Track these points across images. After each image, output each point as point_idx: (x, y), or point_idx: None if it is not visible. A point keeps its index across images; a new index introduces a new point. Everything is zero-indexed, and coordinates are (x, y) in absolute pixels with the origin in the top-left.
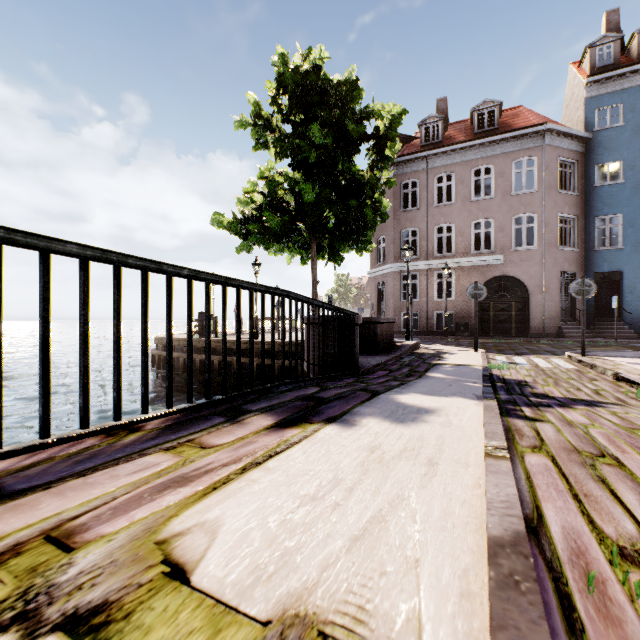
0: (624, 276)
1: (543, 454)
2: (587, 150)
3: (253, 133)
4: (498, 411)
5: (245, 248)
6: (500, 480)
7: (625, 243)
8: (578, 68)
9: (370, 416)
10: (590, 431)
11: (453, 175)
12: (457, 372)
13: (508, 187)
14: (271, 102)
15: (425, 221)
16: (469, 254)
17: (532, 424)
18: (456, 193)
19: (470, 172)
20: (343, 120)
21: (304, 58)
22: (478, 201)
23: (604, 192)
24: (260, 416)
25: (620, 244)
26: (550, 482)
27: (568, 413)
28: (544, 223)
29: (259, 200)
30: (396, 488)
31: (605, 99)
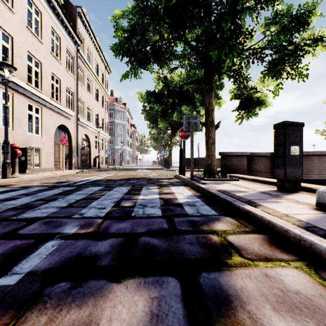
0: None
1: None
2: None
3: None
4: None
5: None
6: None
7: None
8: None
9: None
10: None
11: None
12: None
13: None
14: None
15: None
16: None
17: None
18: None
19: None
20: None
21: None
22: None
23: None
24: None
25: None
26: None
27: None
28: None
29: None
30: None
31: None
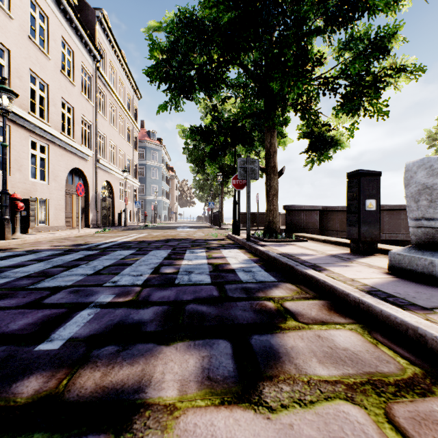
0: None
1: None
2: None
3: (427, 142)
4: None
5: None
6: None
7: None
8: None
9: None
10: None
11: None
12: None
13: None
14: (435, 132)
15: None
16: None
17: None
18: None
19: None
20: None
21: None
22: None
23: None
24: None
25: None
26: None
27: None
28: None
29: None
30: None
31: None
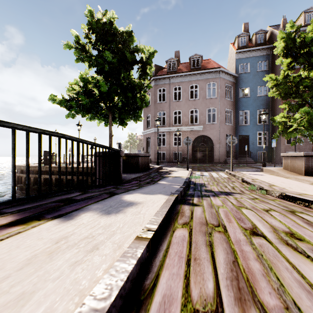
0: (250, 137)
1: (187, 228)
2: (236, 81)
3: (75, 52)
4: (172, 202)
5: (71, 115)
6: (125, 263)
7: (250, 123)
8: (233, 45)
9: (91, 211)
10: (219, 210)
11: (181, 87)
12: (173, 180)
13: (205, 95)
14: (85, 36)
15: (169, 108)
16: (188, 125)
17: (192, 208)
18: (183, 96)
19: (189, 86)
20: (124, 51)
21: (103, 15)
22: (192, 100)
23: (243, 100)
24: (5, 217)
25: (248, 123)
26: (179, 250)
27: (215, 200)
28: (219, 112)
29: (77, 89)
30: (31, 284)
31: (243, 60)
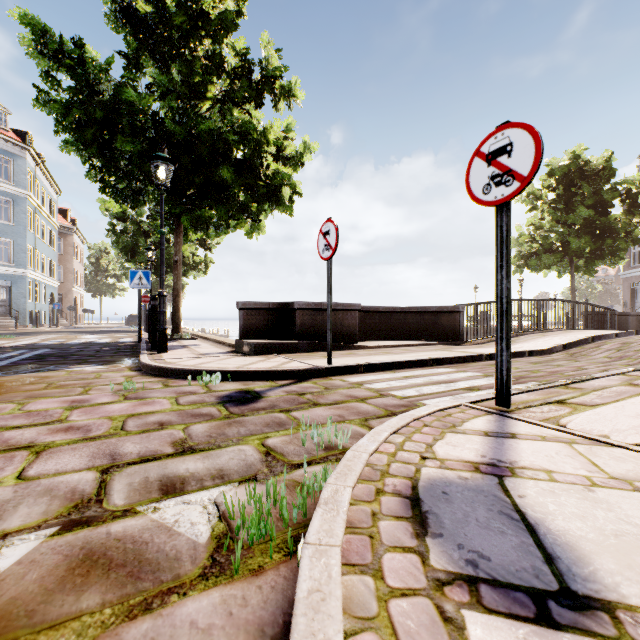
0: None
1: None
2: None
3: (526, 202)
4: None
5: (518, 271)
6: None
7: None
8: None
9: None
10: None
11: None
12: None
13: None
14: (542, 186)
15: None
16: None
17: None
18: None
19: None
20: (600, 192)
21: (569, 159)
22: None
23: None
24: None
25: None
26: None
27: None
28: None
29: (535, 246)
30: None
31: None
